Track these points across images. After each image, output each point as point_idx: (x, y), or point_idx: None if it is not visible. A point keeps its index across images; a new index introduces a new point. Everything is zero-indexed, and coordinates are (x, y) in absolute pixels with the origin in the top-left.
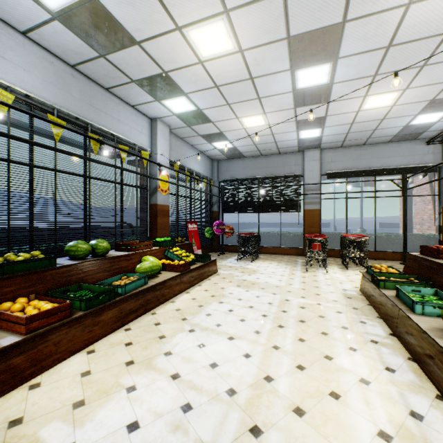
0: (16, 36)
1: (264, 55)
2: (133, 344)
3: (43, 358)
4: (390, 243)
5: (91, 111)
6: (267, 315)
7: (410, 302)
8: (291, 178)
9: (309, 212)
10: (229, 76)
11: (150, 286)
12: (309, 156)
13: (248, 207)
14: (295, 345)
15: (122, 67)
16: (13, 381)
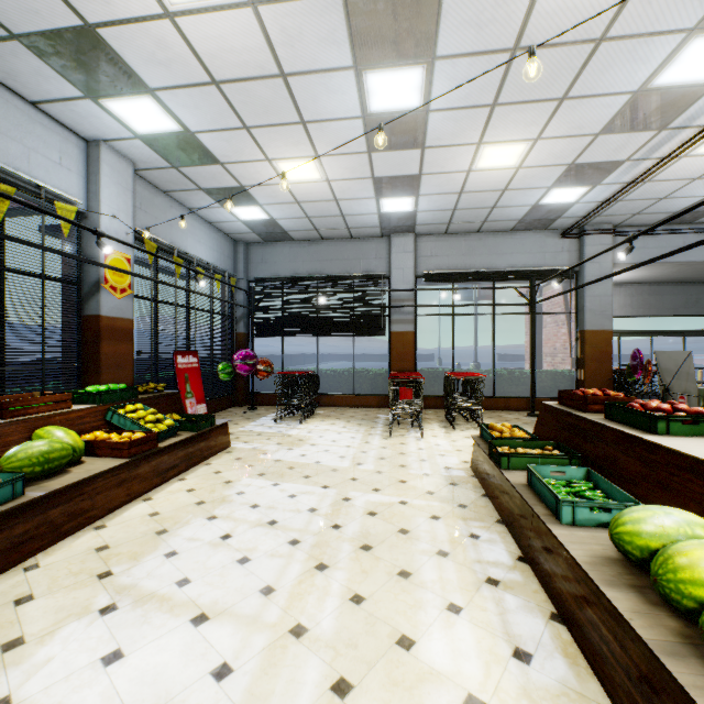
0: None
1: (301, 22)
2: None
3: None
4: (514, 384)
5: None
6: (300, 540)
7: (553, 499)
8: (371, 280)
9: (397, 336)
10: (237, 62)
11: (29, 502)
12: (398, 245)
13: (300, 326)
14: (342, 617)
15: None
16: None
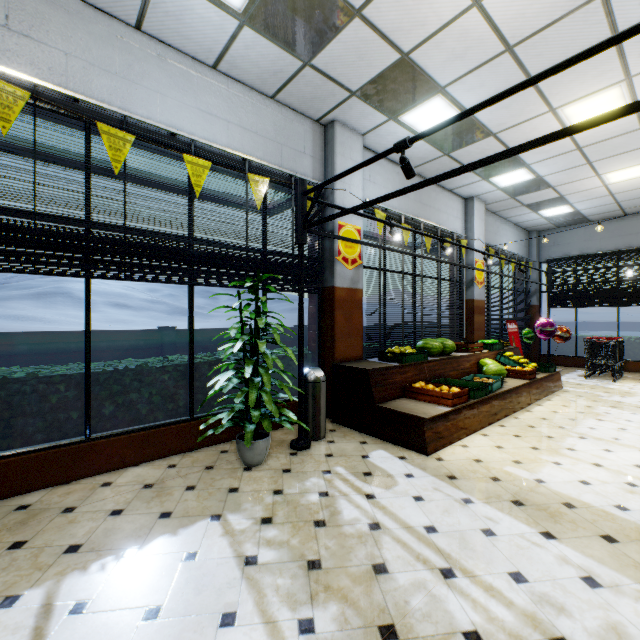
0: (380, 161)
1: None
2: (521, 437)
3: (458, 429)
4: None
5: (420, 208)
6: None
7: None
8: None
9: None
10: (604, 134)
11: (507, 390)
12: None
13: (597, 298)
14: None
15: (461, 158)
16: (449, 439)
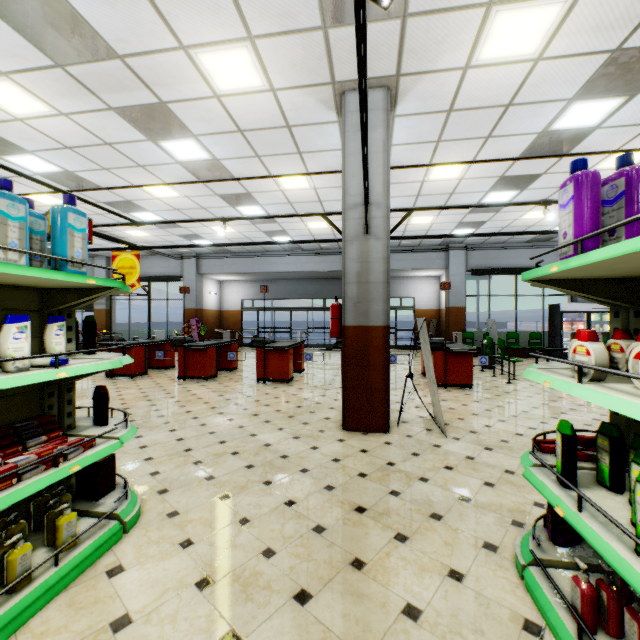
0: None
1: None
2: None
3: None
4: (160, 337)
5: None
6: None
7: None
8: None
9: (98, 311)
10: None
11: None
12: (98, 263)
13: None
14: None
15: None
16: None
